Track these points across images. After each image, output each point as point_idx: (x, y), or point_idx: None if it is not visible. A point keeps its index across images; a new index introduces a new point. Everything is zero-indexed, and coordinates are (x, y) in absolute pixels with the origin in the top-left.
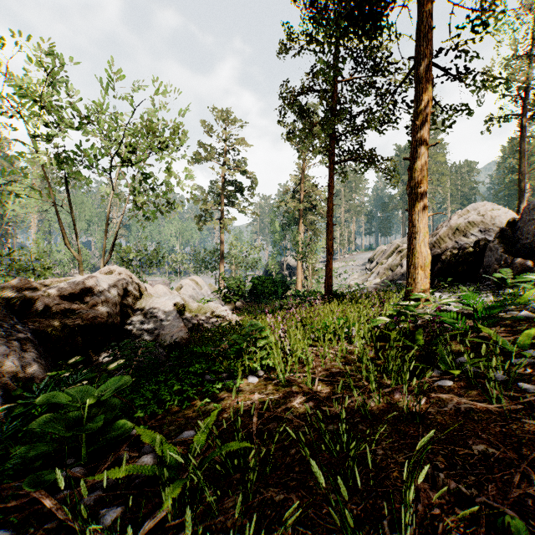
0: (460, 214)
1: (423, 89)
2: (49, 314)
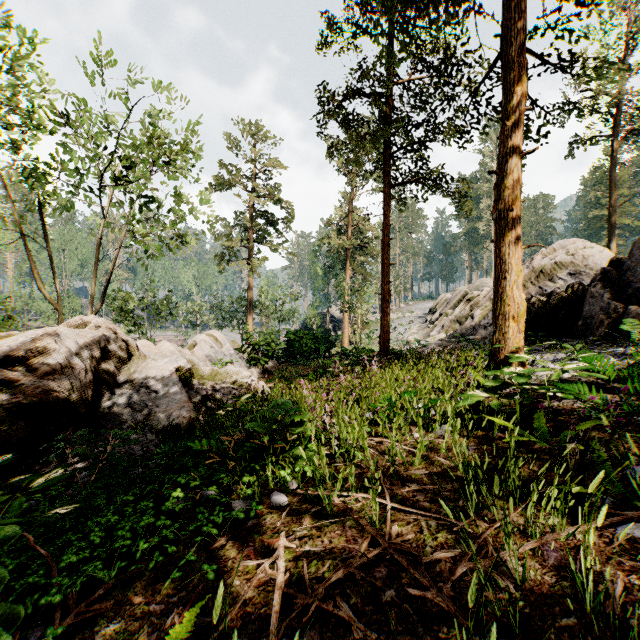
0: (544, 253)
1: (516, 77)
2: None
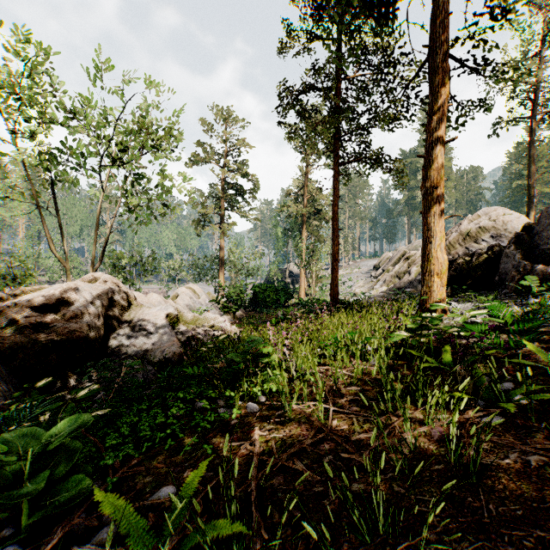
0: (470, 219)
1: (439, 80)
2: (17, 329)
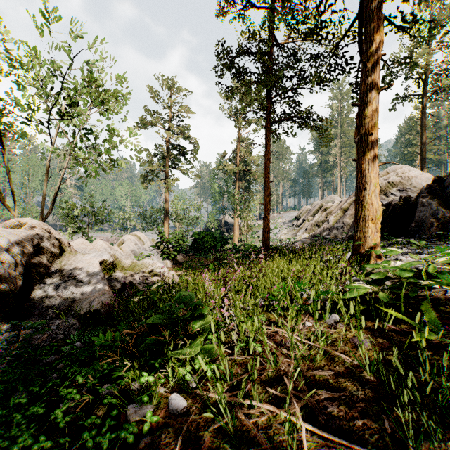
0: (380, 175)
1: (374, 29)
2: None
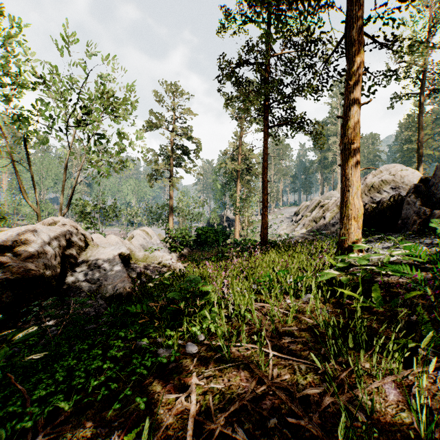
0: (374, 174)
1: (356, 51)
2: None
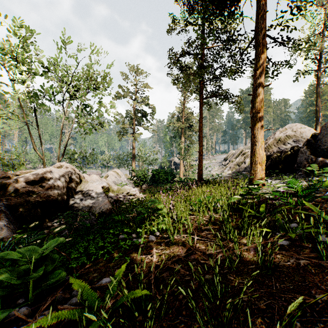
0: (281, 130)
1: (261, 50)
2: (18, 194)
